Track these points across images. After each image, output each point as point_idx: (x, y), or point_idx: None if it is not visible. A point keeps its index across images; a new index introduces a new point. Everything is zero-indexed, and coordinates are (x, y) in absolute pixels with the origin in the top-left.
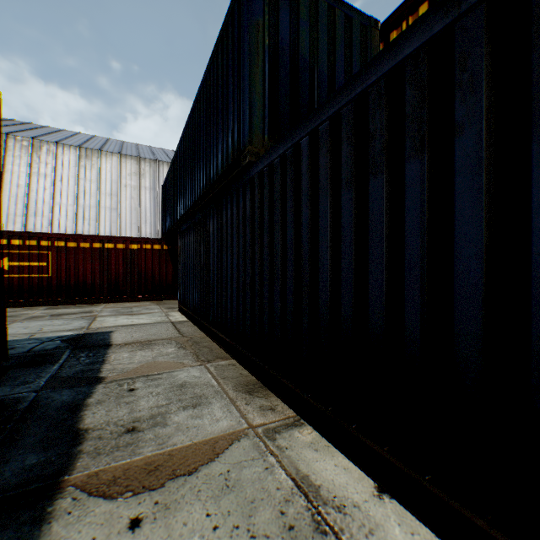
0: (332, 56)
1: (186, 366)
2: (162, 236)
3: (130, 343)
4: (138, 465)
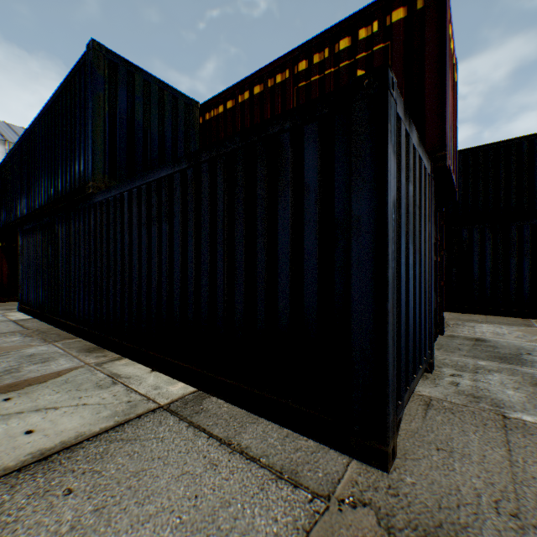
0: (162, 122)
1: (35, 346)
2: None
3: None
4: (3, 386)
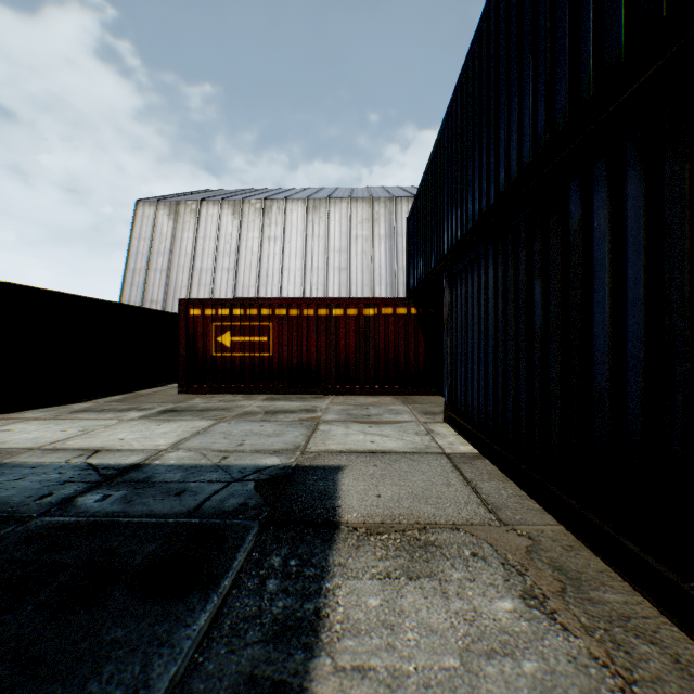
0: None
1: None
2: (407, 295)
3: (377, 528)
4: None
